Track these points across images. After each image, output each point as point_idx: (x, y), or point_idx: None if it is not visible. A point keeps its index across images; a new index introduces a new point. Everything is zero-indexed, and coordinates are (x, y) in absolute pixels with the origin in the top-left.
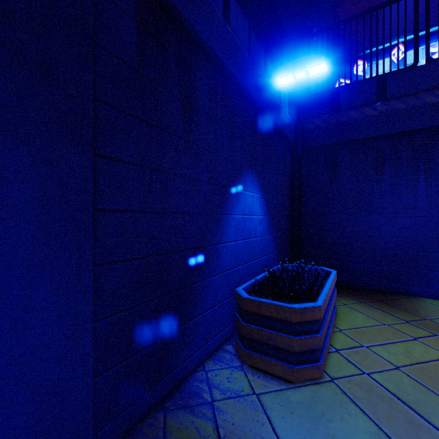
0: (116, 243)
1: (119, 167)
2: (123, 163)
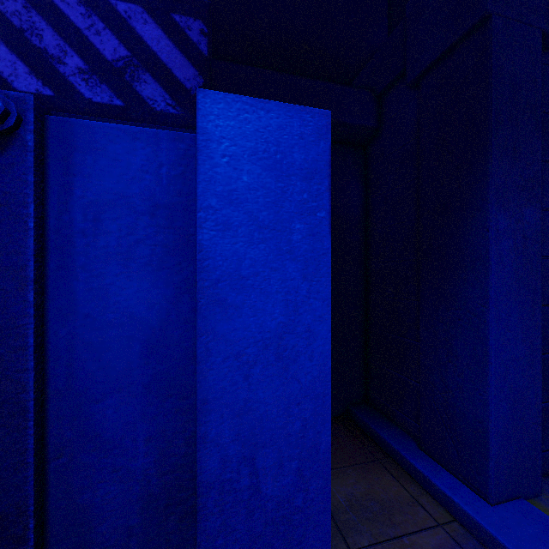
0: (543, 287)
1: (544, 216)
2: (547, 211)
